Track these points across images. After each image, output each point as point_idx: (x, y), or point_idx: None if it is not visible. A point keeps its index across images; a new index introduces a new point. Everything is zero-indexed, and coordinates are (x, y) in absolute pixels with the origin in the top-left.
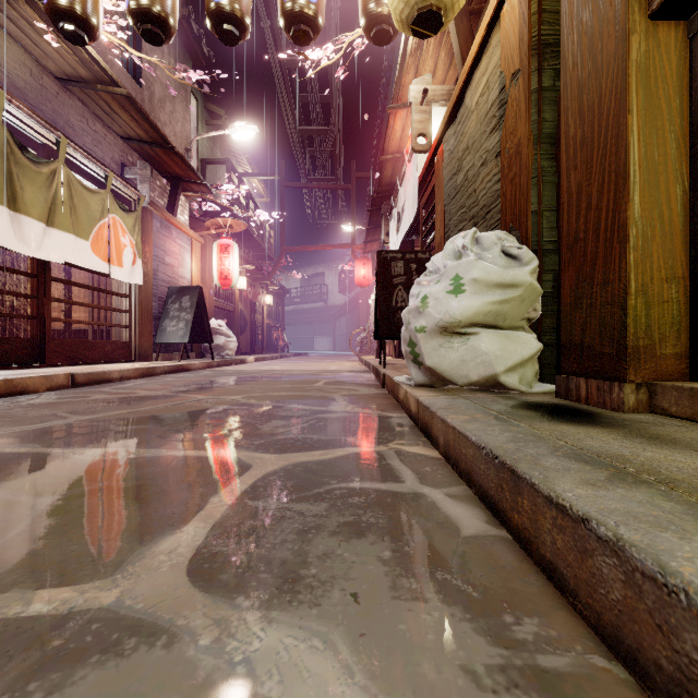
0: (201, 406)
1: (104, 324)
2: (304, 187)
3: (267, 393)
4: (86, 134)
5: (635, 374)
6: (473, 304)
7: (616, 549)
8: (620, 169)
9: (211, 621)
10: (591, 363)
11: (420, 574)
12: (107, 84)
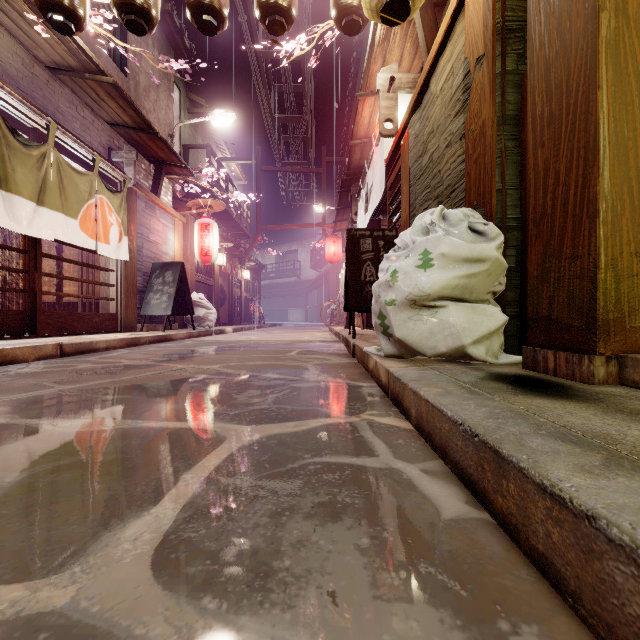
0: (180, 375)
1: (92, 297)
2: (279, 170)
3: (244, 362)
4: (75, 120)
5: (605, 347)
6: (442, 278)
7: (635, 557)
8: (589, 145)
9: (172, 629)
10: (559, 336)
11: (402, 566)
12: (94, 73)
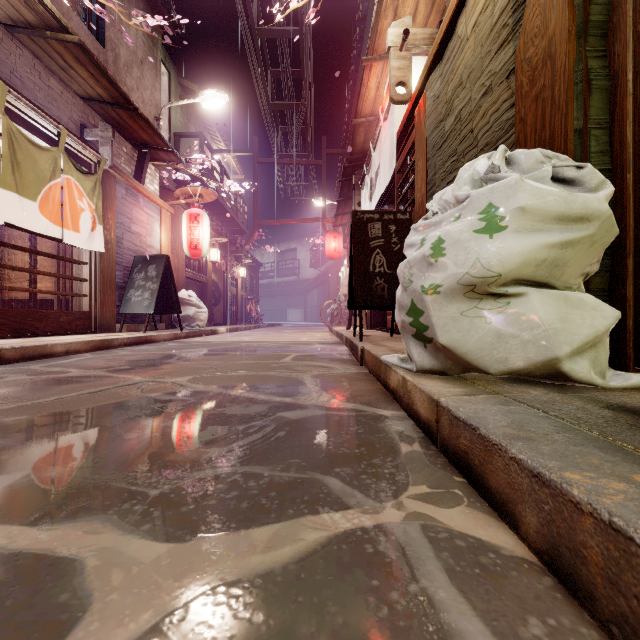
0: (125, 395)
1: (58, 293)
2: (277, 162)
3: (223, 372)
4: (38, 89)
5: None
6: (522, 248)
7: None
8: None
9: None
10: None
11: None
12: (57, 30)
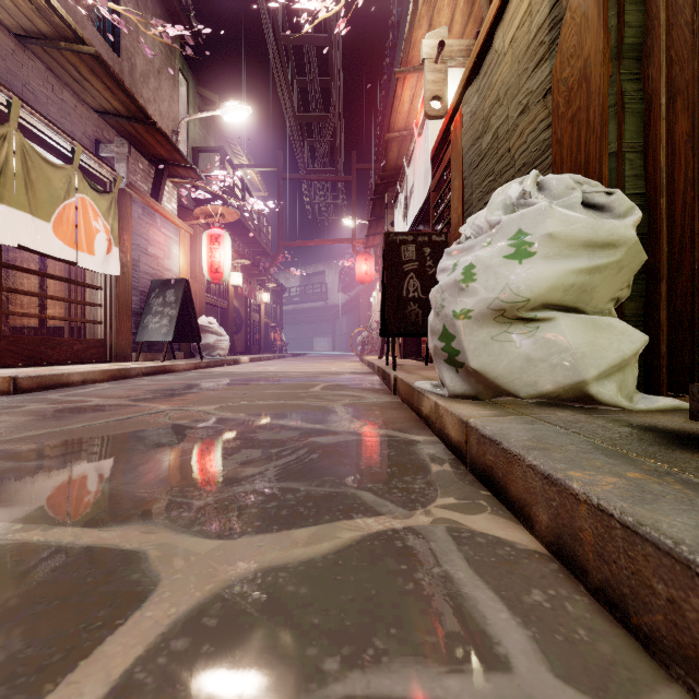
0: (153, 422)
1: (72, 319)
2: (303, 178)
3: (250, 401)
4: (51, 102)
5: None
6: (550, 273)
7: None
8: None
9: None
10: None
11: None
12: (71, 41)
